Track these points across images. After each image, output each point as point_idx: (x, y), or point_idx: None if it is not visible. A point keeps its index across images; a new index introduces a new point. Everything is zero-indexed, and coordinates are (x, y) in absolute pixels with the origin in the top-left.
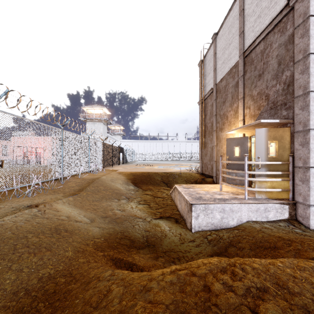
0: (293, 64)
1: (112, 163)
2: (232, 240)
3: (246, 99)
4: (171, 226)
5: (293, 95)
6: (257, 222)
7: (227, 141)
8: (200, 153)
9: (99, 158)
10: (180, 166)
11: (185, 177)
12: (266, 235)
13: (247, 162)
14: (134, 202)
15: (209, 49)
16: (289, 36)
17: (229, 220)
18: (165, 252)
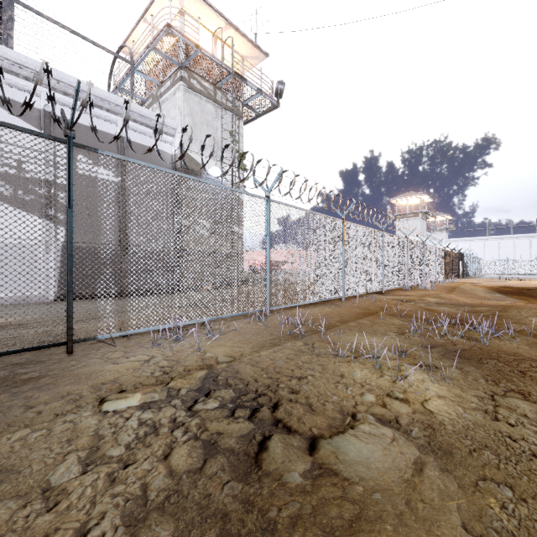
0: None
1: (452, 275)
2: None
3: None
4: None
5: None
6: None
7: None
8: None
9: (441, 268)
10: None
11: None
12: None
13: None
14: None
15: None
16: None
17: None
18: None
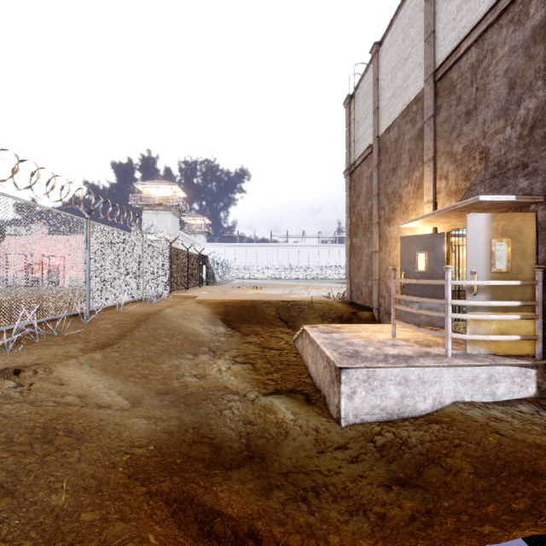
0: (542, 83)
1: (188, 283)
2: (430, 448)
3: (440, 161)
4: (297, 412)
5: (542, 146)
6: (474, 404)
7: (402, 242)
8: (348, 265)
9: (162, 274)
10: (310, 289)
11: (321, 309)
12: (505, 439)
13: (450, 281)
14: (225, 360)
15: (365, 74)
16: (534, 29)
17: (418, 401)
18: (286, 474)
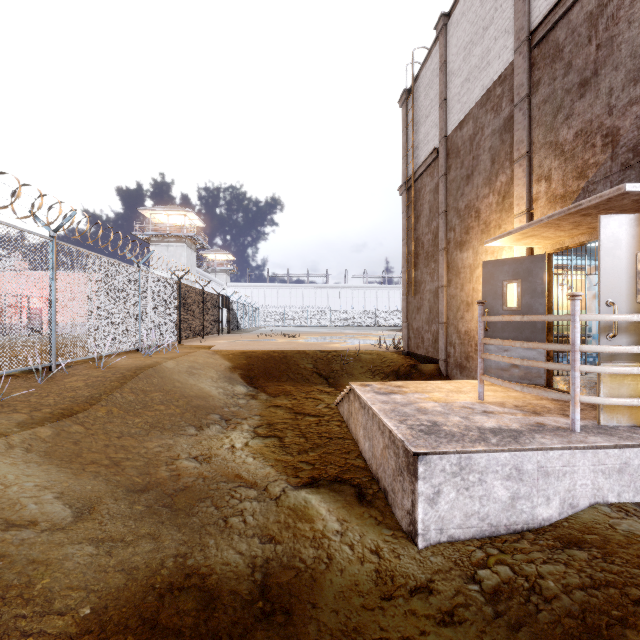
0: None
1: (203, 330)
2: (587, 606)
3: (537, 156)
4: (345, 519)
5: None
6: (625, 507)
7: (485, 269)
8: (405, 305)
9: (168, 318)
10: (355, 337)
11: (370, 362)
12: None
13: (579, 315)
14: (242, 432)
15: (428, 59)
16: None
17: (537, 504)
18: None
